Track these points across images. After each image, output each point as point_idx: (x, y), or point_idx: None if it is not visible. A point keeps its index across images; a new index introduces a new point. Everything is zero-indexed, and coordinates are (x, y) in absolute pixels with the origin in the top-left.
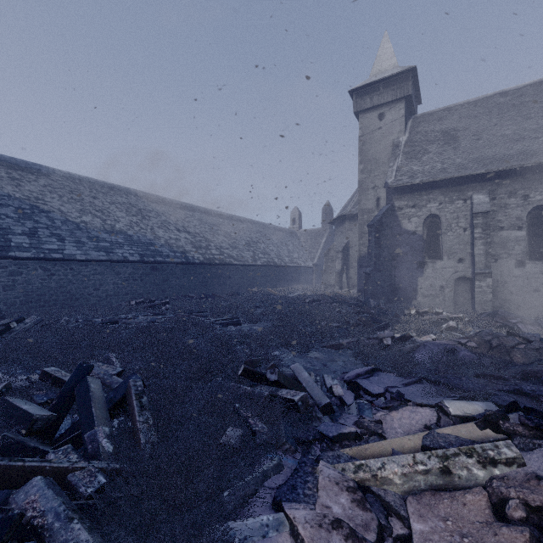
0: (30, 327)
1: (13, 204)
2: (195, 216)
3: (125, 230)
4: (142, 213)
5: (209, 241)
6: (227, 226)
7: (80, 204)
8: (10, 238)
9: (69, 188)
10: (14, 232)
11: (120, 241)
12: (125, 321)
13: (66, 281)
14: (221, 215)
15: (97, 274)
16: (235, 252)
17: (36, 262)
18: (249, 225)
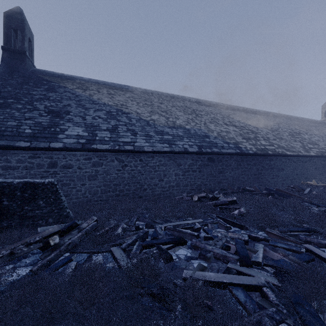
0: (77, 241)
1: (105, 109)
2: (236, 114)
3: (183, 125)
4: (195, 112)
5: (255, 133)
6: (265, 120)
7: (150, 108)
8: (96, 133)
9: (144, 98)
10: (101, 129)
11: (180, 134)
12: (195, 242)
13: (136, 171)
14: (257, 112)
15: (162, 165)
16: (283, 142)
17: (113, 154)
18: (284, 119)
